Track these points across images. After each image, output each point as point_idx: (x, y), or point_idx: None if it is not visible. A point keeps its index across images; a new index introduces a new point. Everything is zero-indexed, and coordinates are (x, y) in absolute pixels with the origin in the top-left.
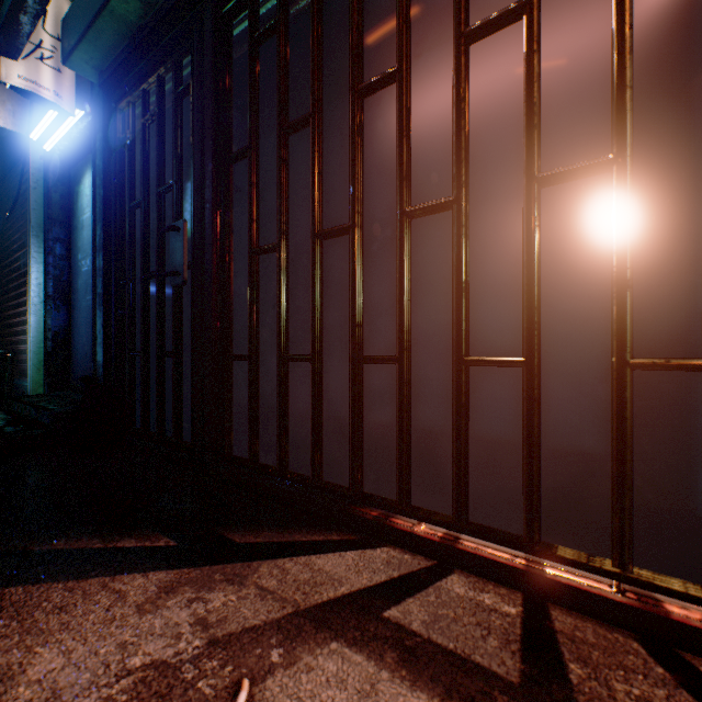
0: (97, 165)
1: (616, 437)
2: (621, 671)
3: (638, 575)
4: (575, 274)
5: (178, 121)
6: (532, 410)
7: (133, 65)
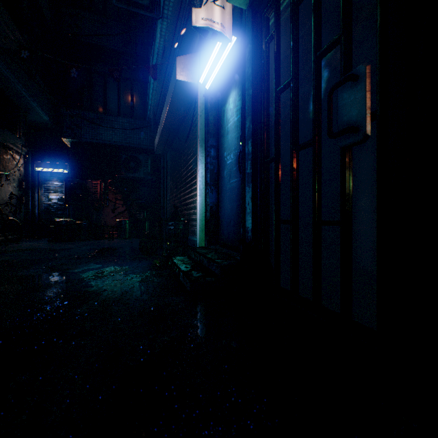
0: (245, 73)
1: None
2: None
3: None
4: None
5: None
6: None
7: None
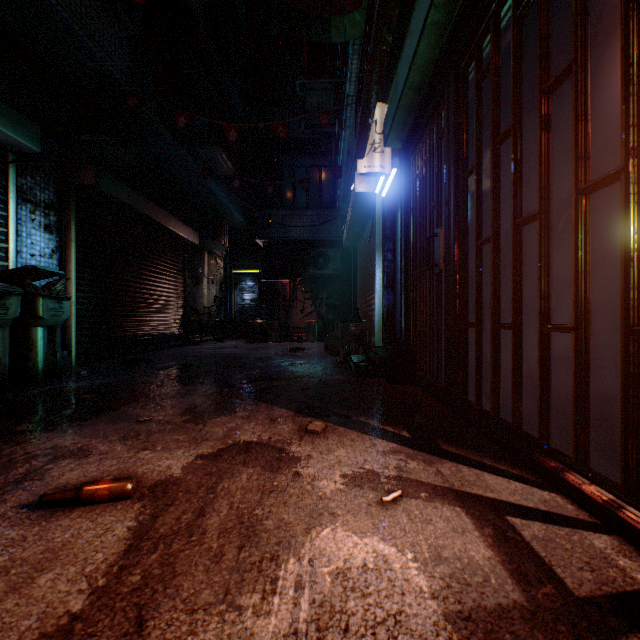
0: (401, 200)
1: None
2: None
3: None
4: None
5: (438, 157)
6: None
7: (416, 129)
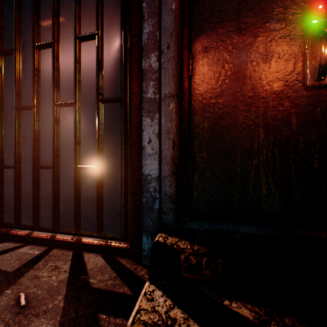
0: None
1: (75, 190)
2: (56, 260)
3: (79, 232)
4: None
5: None
6: (55, 183)
7: None
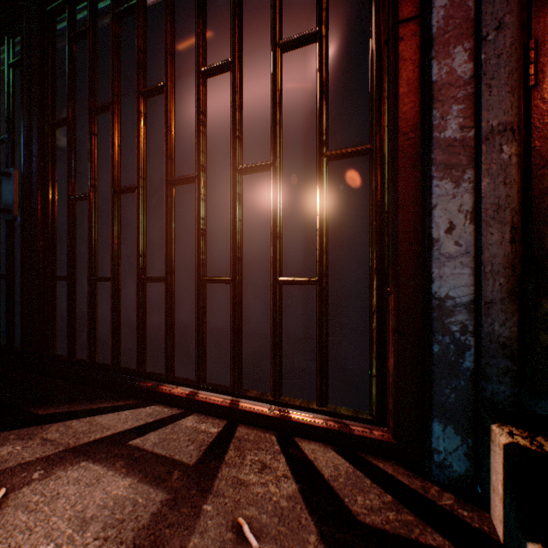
0: None
1: (273, 322)
2: (256, 450)
3: (282, 400)
4: (287, 226)
5: (11, 86)
6: (235, 309)
7: None
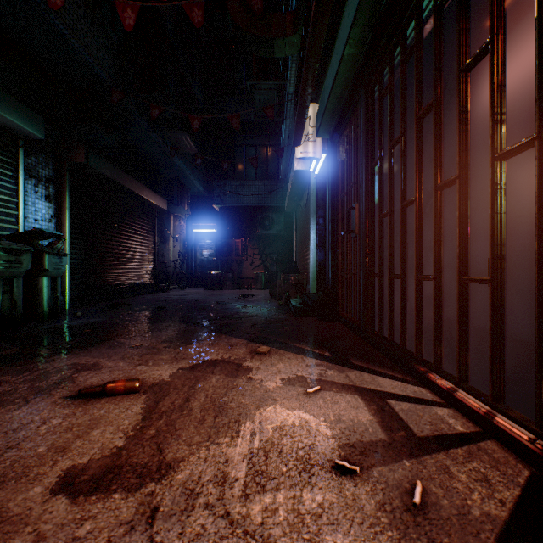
0: (329, 179)
1: (537, 335)
2: (488, 465)
3: None
4: None
5: (355, 150)
6: (493, 313)
7: (340, 126)
